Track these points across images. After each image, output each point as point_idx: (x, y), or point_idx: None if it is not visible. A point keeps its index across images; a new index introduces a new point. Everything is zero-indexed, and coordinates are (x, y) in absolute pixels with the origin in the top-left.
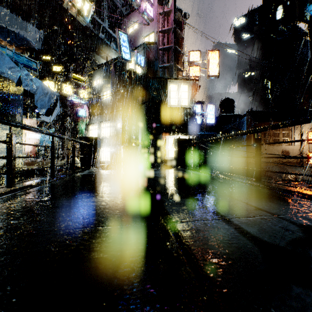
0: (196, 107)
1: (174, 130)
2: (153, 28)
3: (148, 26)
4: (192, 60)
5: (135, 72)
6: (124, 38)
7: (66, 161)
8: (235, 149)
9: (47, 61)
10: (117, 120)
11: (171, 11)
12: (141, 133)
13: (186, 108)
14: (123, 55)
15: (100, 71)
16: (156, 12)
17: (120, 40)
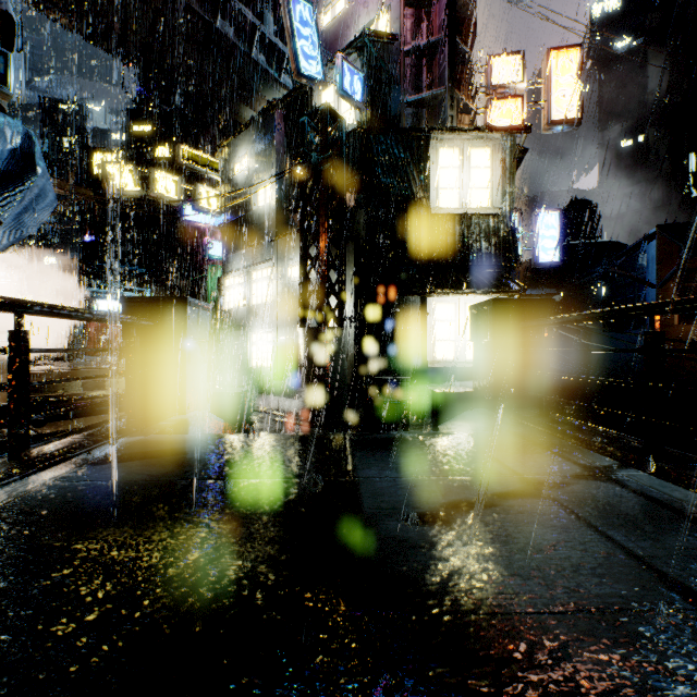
0: None
1: (452, 282)
2: None
3: None
4: (500, 81)
5: (338, 117)
6: (305, 13)
7: None
8: (613, 334)
9: (142, 135)
10: (289, 258)
11: None
12: (354, 291)
13: (486, 216)
14: (300, 64)
15: (248, 136)
16: None
17: (293, 19)
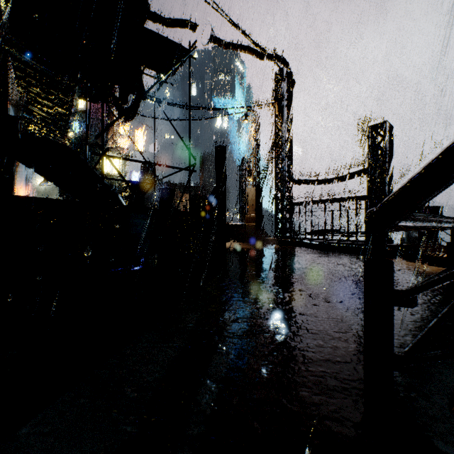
0: None
1: None
2: None
3: None
4: (121, 133)
5: (71, 138)
6: None
7: None
8: None
9: None
10: (36, 175)
11: None
12: None
13: (118, 176)
14: None
15: None
16: None
17: None
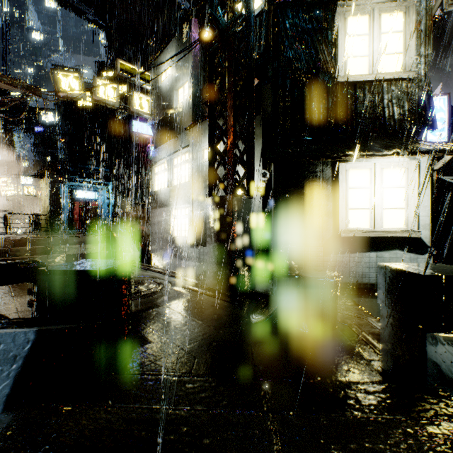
0: None
1: (365, 147)
2: None
3: None
4: None
5: None
6: None
7: (104, 237)
8: None
9: (108, 78)
10: (202, 141)
11: None
12: (261, 162)
13: (398, 81)
14: None
15: (171, 48)
16: None
17: None
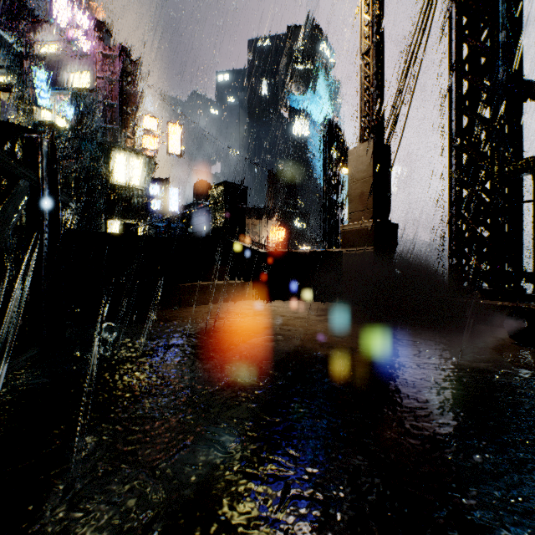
0: (154, 188)
1: (121, 215)
2: (86, 67)
3: (78, 61)
4: (147, 127)
5: (58, 127)
6: (40, 76)
7: None
8: None
9: None
10: None
11: (116, 57)
12: (67, 213)
13: (137, 189)
14: (38, 101)
15: None
16: (91, 48)
17: (34, 79)
